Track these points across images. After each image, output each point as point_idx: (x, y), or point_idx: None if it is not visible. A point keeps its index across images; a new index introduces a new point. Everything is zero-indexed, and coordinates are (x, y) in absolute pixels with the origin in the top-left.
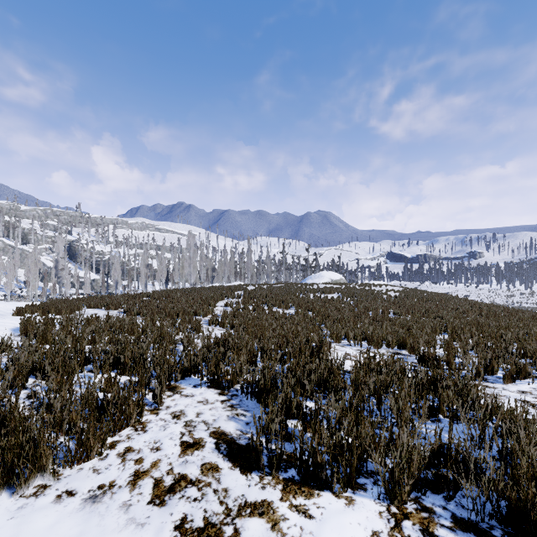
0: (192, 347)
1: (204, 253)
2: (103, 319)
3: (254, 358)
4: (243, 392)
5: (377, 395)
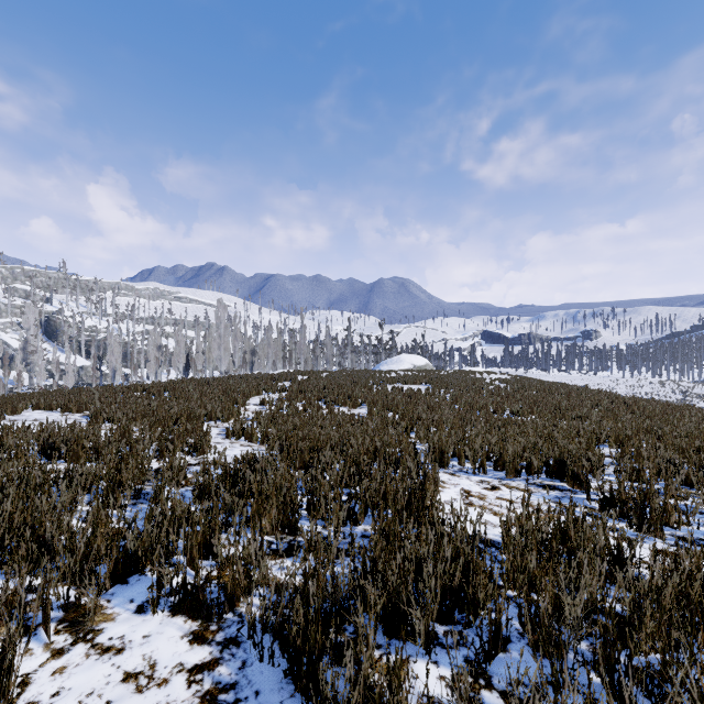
0: (161, 498)
1: (239, 330)
2: (29, 431)
3: (293, 517)
4: (251, 640)
5: (606, 651)
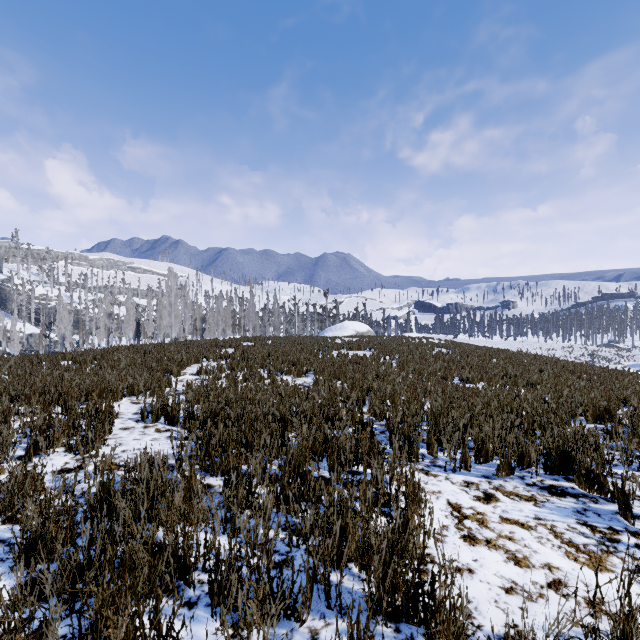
0: None
1: (189, 298)
2: None
3: (169, 629)
4: None
5: None
